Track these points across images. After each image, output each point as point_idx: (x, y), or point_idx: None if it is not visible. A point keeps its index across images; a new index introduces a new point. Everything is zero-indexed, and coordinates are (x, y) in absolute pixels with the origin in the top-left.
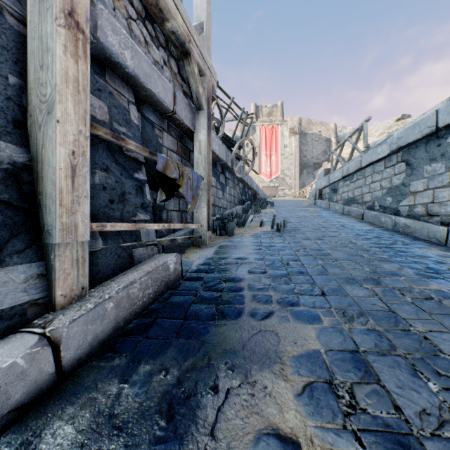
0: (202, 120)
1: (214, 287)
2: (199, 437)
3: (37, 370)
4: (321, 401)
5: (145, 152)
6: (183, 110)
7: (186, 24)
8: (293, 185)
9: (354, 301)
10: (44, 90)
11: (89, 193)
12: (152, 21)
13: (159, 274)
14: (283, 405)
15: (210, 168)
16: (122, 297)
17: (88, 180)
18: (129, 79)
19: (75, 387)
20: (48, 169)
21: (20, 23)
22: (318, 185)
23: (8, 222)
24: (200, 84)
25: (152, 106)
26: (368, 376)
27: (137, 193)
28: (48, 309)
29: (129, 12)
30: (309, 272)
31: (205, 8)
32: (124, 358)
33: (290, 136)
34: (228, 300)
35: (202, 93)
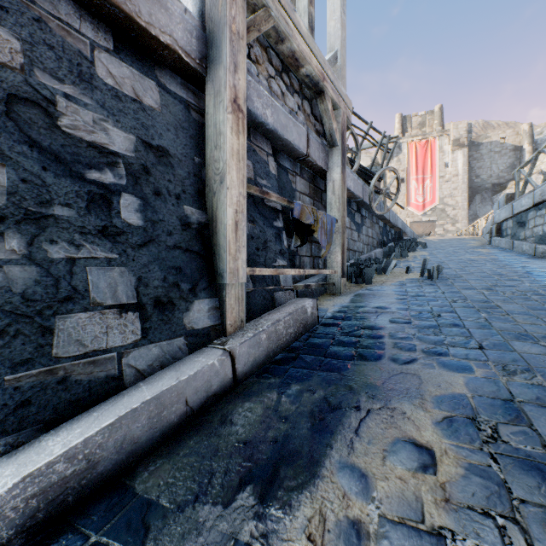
0: (335, 158)
1: (352, 333)
2: (345, 433)
3: (224, 373)
4: (460, 429)
5: (284, 201)
6: (316, 150)
7: (320, 63)
8: (458, 217)
9: (521, 358)
10: (218, 165)
11: (246, 243)
12: (288, 71)
13: (299, 316)
14: (420, 426)
15: (344, 208)
16: (271, 331)
17: (245, 232)
18: (268, 133)
19: (246, 391)
20: (220, 226)
21: (198, 114)
22: (494, 217)
23: (198, 267)
24: (333, 120)
25: (287, 153)
26: (519, 420)
27: (276, 240)
28: (221, 334)
29: (269, 71)
30: (465, 325)
31: (339, 35)
32: (278, 378)
33: (454, 151)
34: (366, 345)
35: (336, 128)
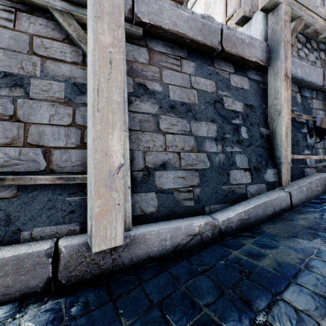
0: None
1: None
2: None
3: (286, 201)
4: None
5: (309, 118)
6: None
7: None
8: None
9: None
10: (276, 107)
11: (290, 142)
12: (309, 40)
13: (323, 181)
14: None
15: None
16: (308, 187)
17: (290, 137)
18: (297, 81)
19: (298, 211)
20: (278, 135)
21: (262, 84)
22: None
23: (267, 154)
24: None
25: (307, 87)
26: None
27: (303, 139)
28: (278, 185)
29: (298, 47)
30: None
31: None
32: (316, 209)
33: None
34: None
35: None
